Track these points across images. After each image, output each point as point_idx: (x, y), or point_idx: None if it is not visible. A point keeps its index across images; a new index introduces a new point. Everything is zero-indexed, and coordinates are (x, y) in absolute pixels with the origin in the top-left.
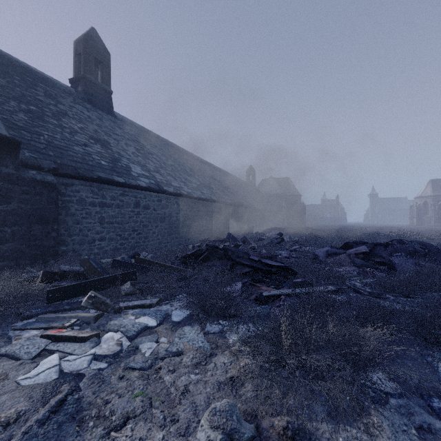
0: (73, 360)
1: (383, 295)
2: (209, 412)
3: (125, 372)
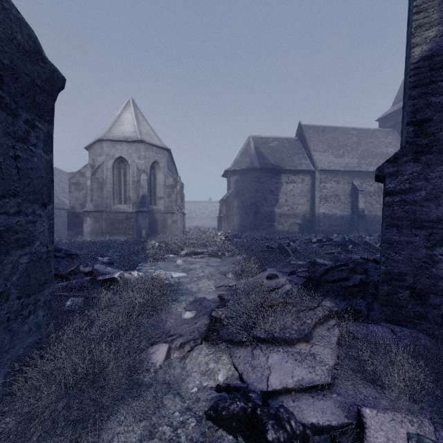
0: (174, 273)
1: (106, 254)
2: (182, 259)
3: (172, 270)
